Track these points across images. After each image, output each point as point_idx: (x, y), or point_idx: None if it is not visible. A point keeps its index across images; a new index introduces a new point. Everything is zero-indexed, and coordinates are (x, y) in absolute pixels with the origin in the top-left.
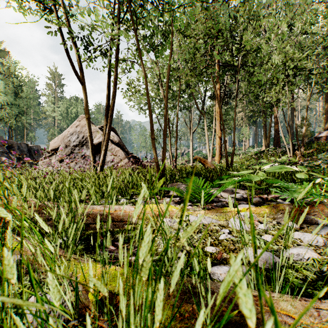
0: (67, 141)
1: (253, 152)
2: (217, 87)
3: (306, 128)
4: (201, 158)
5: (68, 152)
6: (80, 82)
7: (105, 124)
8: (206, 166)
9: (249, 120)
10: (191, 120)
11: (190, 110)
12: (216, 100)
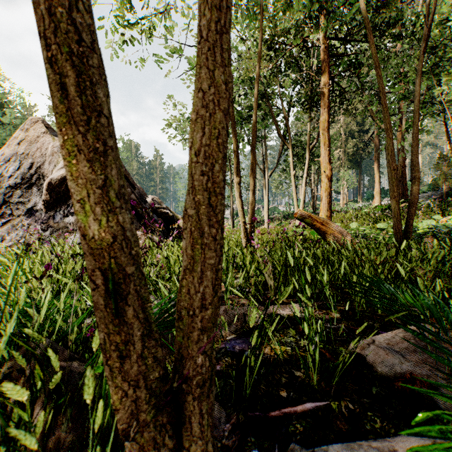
0: None
1: (372, 207)
2: (324, 81)
3: (446, 171)
4: (314, 216)
5: None
6: None
7: None
8: (329, 235)
9: (349, 161)
10: (266, 157)
11: (265, 141)
12: (322, 106)
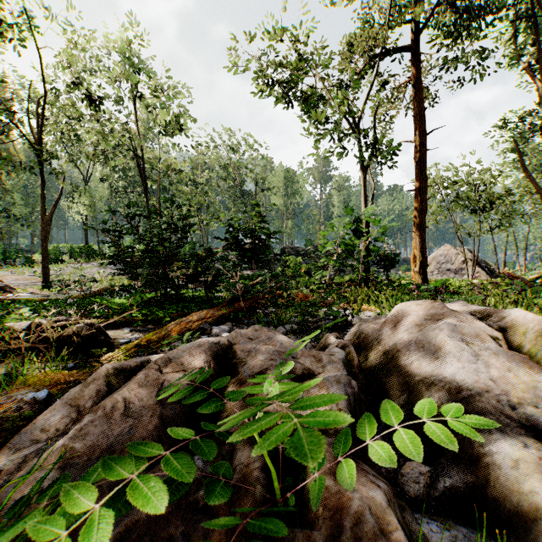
0: (436, 260)
1: None
2: None
3: None
4: None
5: (437, 267)
6: (462, 243)
7: (473, 259)
8: None
9: None
10: None
11: None
12: None
